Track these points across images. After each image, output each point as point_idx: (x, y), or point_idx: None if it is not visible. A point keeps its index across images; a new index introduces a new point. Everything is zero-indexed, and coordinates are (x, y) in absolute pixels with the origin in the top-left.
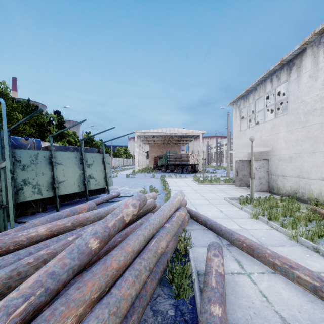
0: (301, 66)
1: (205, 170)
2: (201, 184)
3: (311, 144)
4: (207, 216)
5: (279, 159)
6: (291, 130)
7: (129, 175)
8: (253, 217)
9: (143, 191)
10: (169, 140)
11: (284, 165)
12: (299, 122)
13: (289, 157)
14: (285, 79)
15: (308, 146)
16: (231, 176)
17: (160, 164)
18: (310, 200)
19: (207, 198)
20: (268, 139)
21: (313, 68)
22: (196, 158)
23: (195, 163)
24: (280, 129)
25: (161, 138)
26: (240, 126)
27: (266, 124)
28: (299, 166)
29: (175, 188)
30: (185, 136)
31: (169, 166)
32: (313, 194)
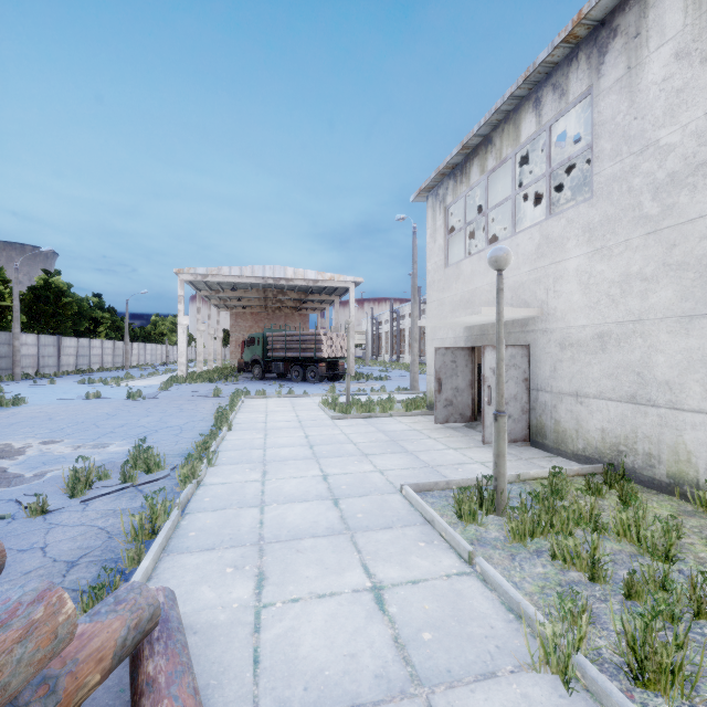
0: (643, 30)
1: (362, 374)
2: (339, 418)
3: (682, 287)
4: (291, 681)
5: (564, 343)
6: (605, 249)
7: (140, 393)
8: (548, 663)
9: (81, 470)
10: (280, 300)
11: (581, 361)
12: (635, 219)
13: (599, 335)
14: (585, 89)
15: (670, 295)
16: (420, 388)
17: (250, 360)
18: (678, 483)
19: (338, 489)
20: (527, 283)
21: (693, 22)
22: (340, 343)
23: (336, 355)
24: (565, 250)
25: (257, 293)
26: (446, 254)
27: (521, 238)
28: (637, 364)
29: (249, 439)
30: (316, 290)
31: (273, 363)
32: (693, 464)
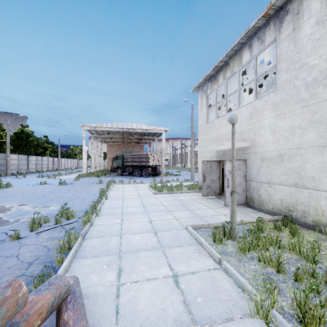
0: (301, 11)
1: (168, 173)
2: (157, 193)
3: (320, 132)
4: (134, 322)
5: (263, 159)
6: (282, 114)
7: (65, 182)
8: (258, 314)
9: (36, 218)
10: (130, 138)
11: (271, 167)
12: (297, 100)
13: (280, 155)
14: (273, 39)
15: (313, 136)
16: (195, 179)
17: (116, 166)
18: (317, 225)
19: (156, 227)
20: (245, 130)
21: (325, 7)
22: (157, 158)
23: (156, 164)
24: (263, 115)
25: (119, 135)
26: (207, 117)
27: (242, 109)
28: (298, 168)
29: (115, 203)
30: (147, 134)
31: (126, 168)
32: (325, 216)
